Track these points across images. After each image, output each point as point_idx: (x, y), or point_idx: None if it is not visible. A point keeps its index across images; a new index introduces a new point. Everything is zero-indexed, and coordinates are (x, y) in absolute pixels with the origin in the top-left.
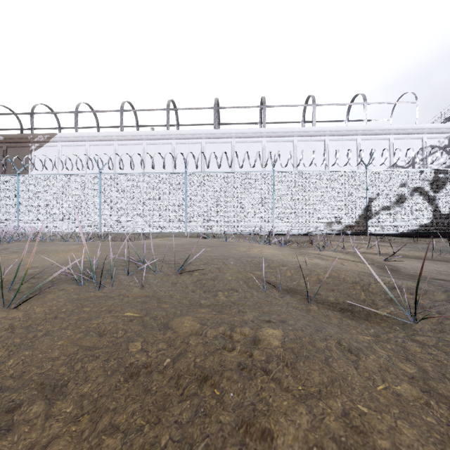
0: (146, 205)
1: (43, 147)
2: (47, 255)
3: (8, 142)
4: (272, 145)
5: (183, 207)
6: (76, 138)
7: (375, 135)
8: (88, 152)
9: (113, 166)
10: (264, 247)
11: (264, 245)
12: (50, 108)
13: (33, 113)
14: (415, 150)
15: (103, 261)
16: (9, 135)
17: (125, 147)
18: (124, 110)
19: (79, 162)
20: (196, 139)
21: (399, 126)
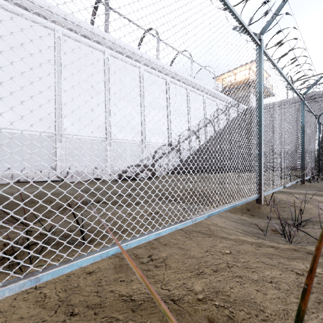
0: None
1: None
2: None
3: None
4: (117, 63)
5: None
6: None
7: (196, 89)
8: None
9: None
10: None
11: None
12: None
13: None
14: (214, 109)
15: None
16: None
17: None
18: None
19: None
20: None
21: (209, 88)
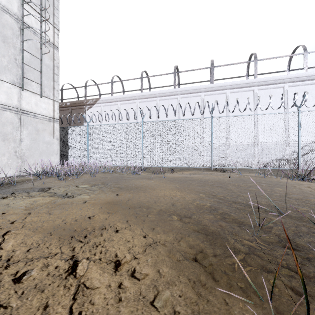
0: (178, 145)
1: (92, 107)
2: (149, 193)
3: (72, 106)
4: (263, 92)
5: (209, 146)
6: (112, 100)
7: None
8: (119, 109)
9: (151, 115)
10: (314, 185)
11: (307, 182)
12: (95, 82)
13: (86, 86)
14: None
15: (227, 209)
16: (73, 101)
17: (144, 103)
18: (143, 77)
19: (113, 116)
20: (196, 93)
21: None
